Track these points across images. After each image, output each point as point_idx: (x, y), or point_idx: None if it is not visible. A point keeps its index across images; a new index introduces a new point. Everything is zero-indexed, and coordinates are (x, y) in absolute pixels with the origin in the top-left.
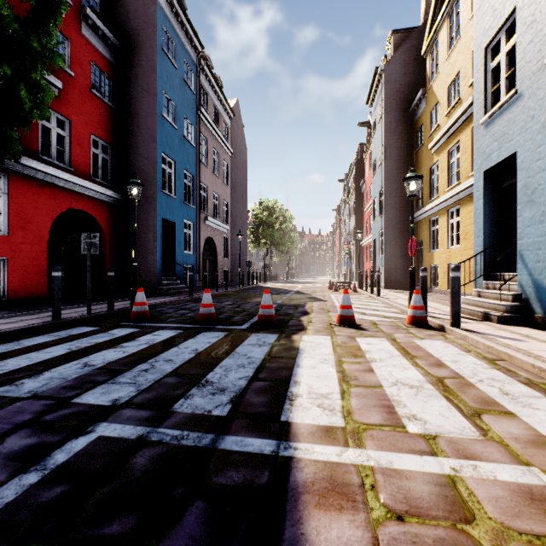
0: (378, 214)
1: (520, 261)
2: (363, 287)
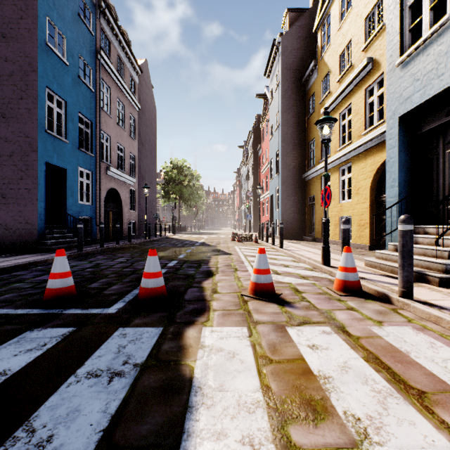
0: (275, 173)
1: None
2: (263, 238)
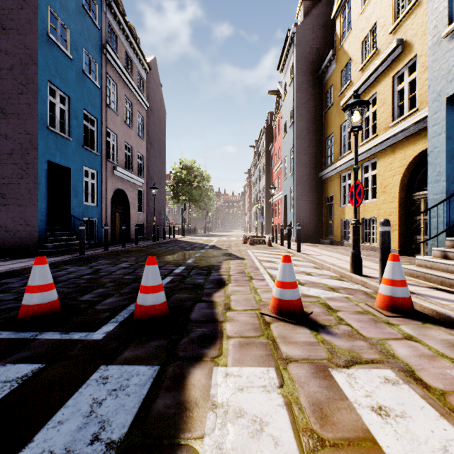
0: (289, 171)
1: None
2: (277, 241)
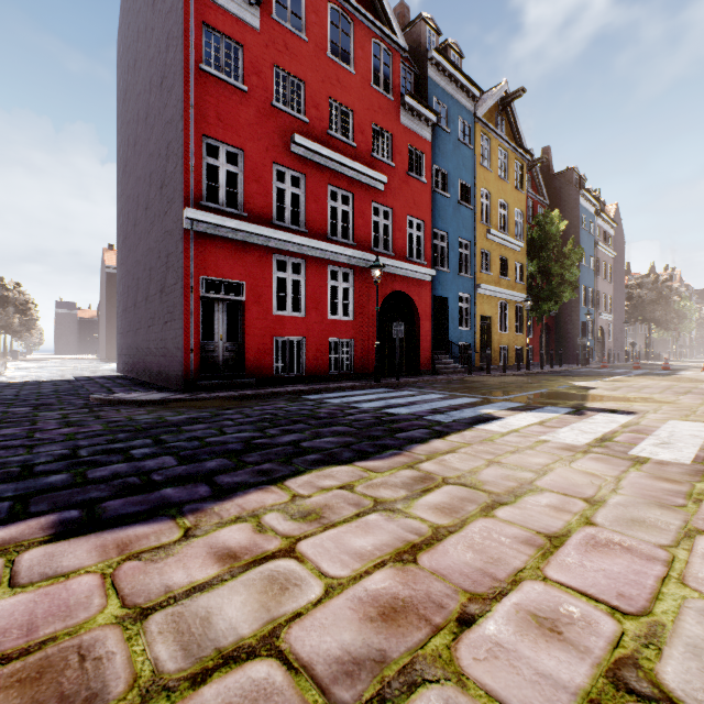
0: None
1: None
2: None
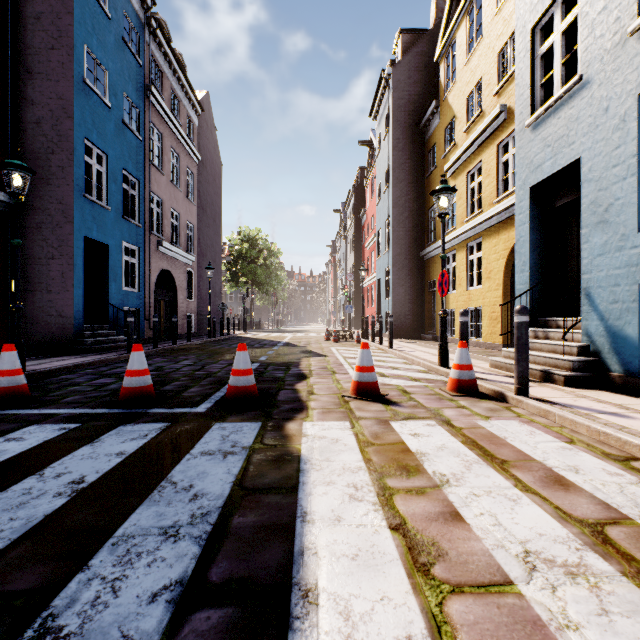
0: (384, 249)
1: (587, 302)
2: (368, 337)
